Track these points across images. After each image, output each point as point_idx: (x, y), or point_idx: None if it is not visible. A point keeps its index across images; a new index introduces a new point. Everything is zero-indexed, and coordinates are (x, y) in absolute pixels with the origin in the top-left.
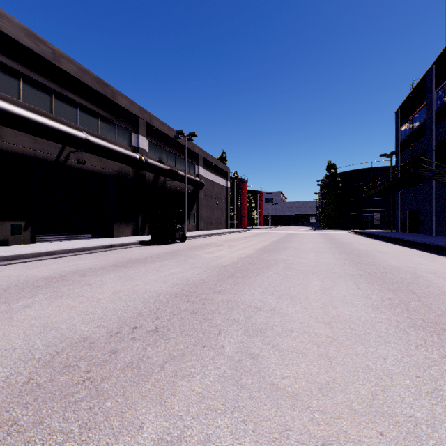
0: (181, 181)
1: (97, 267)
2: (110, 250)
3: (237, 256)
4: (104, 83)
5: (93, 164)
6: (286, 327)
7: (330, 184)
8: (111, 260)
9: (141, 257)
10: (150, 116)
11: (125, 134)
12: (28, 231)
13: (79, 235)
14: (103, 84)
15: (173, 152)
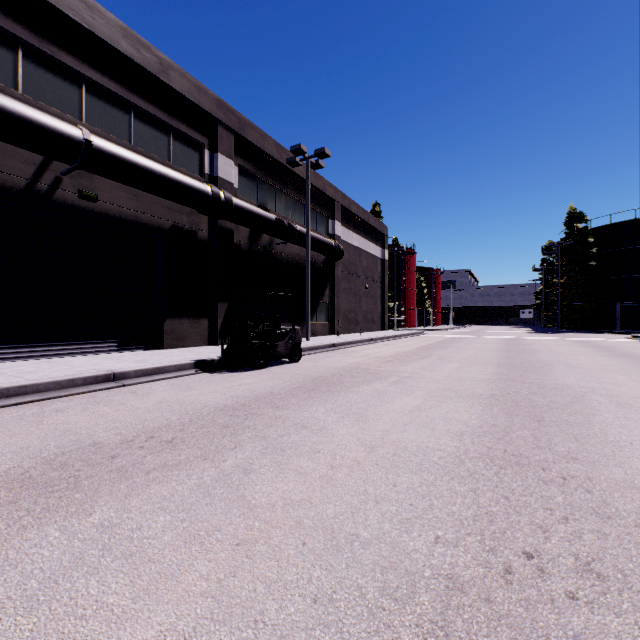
0: (300, 244)
1: None
2: (100, 390)
3: (453, 452)
4: (142, 42)
5: (118, 202)
6: None
7: (574, 249)
8: None
9: (119, 436)
10: (241, 121)
11: (191, 150)
12: None
13: (88, 345)
14: (138, 44)
15: (287, 193)
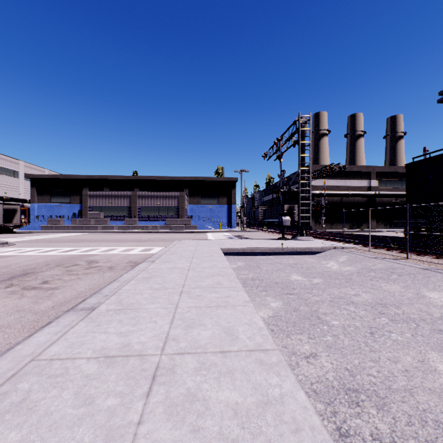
0: None
1: None
2: None
3: None
4: None
5: None
6: None
7: None
8: None
9: None
10: None
11: None
12: (387, 225)
13: (401, 227)
14: None
15: None
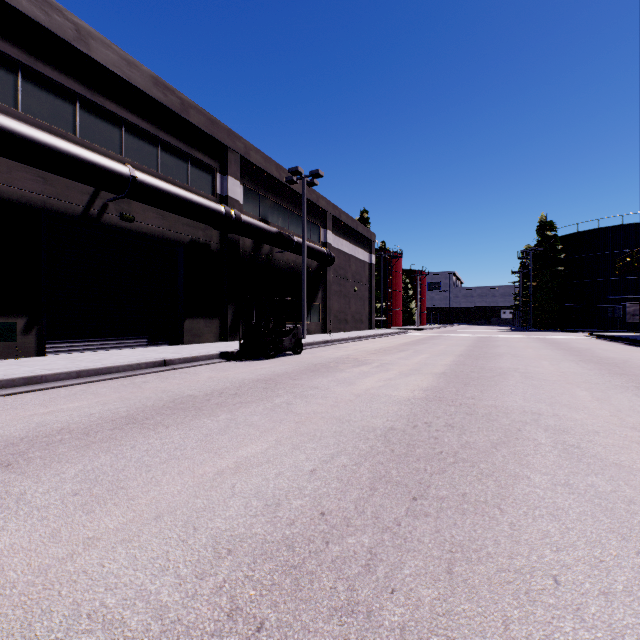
0: (297, 252)
1: (83, 424)
2: (159, 371)
3: (406, 396)
4: (168, 87)
5: (149, 222)
6: None
7: (544, 255)
8: (136, 400)
9: (202, 392)
10: (247, 146)
11: (205, 174)
12: (32, 335)
13: (126, 340)
14: (165, 89)
15: (285, 207)
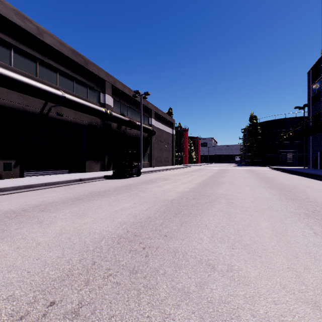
0: (138, 129)
1: (60, 200)
2: (79, 183)
3: (181, 190)
4: (78, 53)
5: (70, 116)
6: (258, 314)
7: (252, 131)
8: (75, 193)
9: (101, 190)
10: (114, 80)
11: (95, 93)
12: (18, 168)
13: (59, 170)
14: (77, 55)
15: (132, 108)
